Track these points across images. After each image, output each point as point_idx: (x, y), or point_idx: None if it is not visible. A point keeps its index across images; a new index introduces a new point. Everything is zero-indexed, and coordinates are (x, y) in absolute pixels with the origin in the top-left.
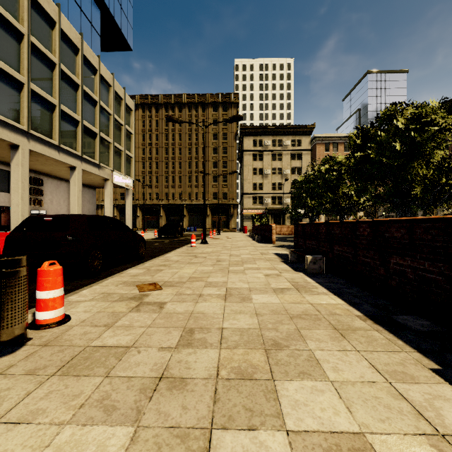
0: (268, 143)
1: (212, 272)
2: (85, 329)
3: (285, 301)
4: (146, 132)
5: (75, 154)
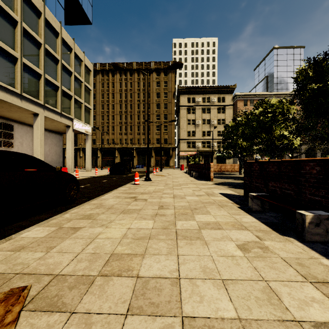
0: (199, 99)
1: (151, 238)
2: None
3: None
4: (105, 92)
5: (38, 102)
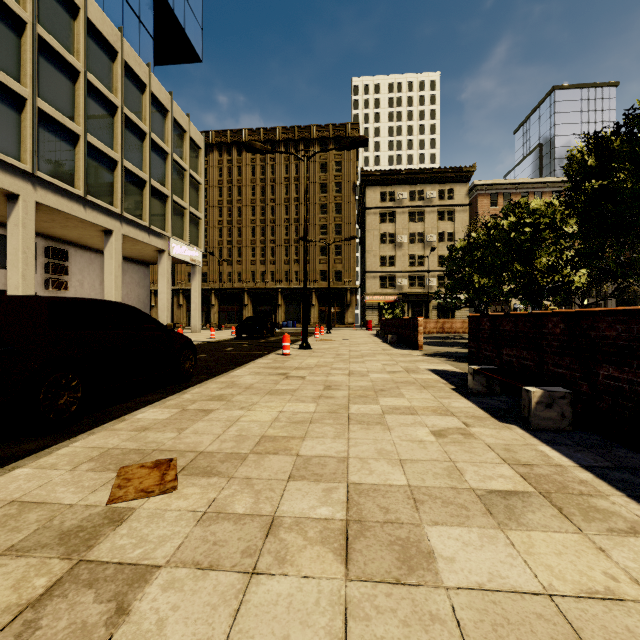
0: (403, 195)
1: (313, 422)
2: None
3: (554, 577)
4: (224, 184)
5: (112, 211)
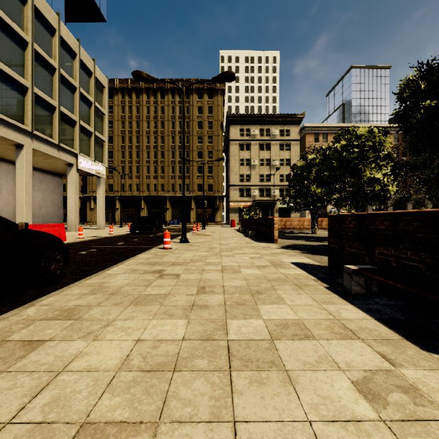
0: (256, 132)
1: (178, 368)
2: None
3: None
4: (126, 119)
5: (22, 128)
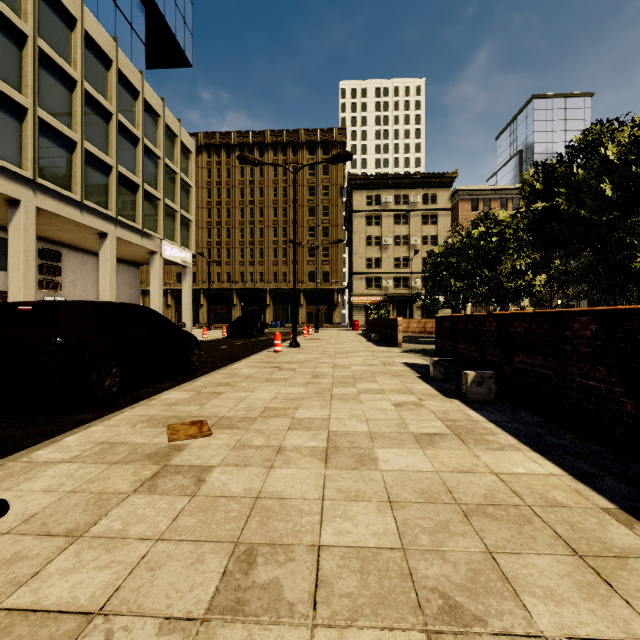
0: (389, 199)
1: (303, 399)
2: (19, 545)
3: (443, 465)
4: (213, 186)
5: (107, 214)
